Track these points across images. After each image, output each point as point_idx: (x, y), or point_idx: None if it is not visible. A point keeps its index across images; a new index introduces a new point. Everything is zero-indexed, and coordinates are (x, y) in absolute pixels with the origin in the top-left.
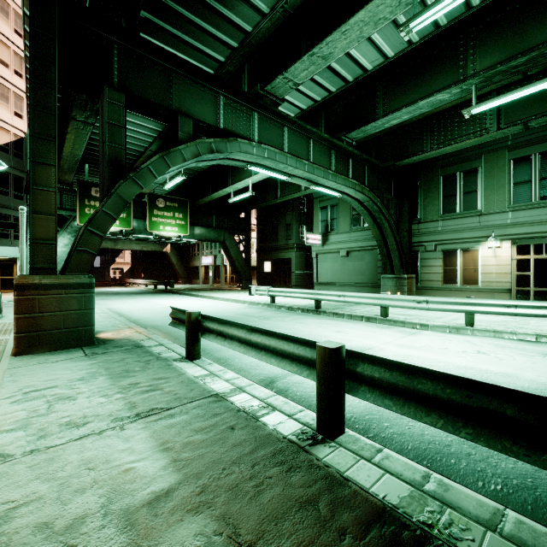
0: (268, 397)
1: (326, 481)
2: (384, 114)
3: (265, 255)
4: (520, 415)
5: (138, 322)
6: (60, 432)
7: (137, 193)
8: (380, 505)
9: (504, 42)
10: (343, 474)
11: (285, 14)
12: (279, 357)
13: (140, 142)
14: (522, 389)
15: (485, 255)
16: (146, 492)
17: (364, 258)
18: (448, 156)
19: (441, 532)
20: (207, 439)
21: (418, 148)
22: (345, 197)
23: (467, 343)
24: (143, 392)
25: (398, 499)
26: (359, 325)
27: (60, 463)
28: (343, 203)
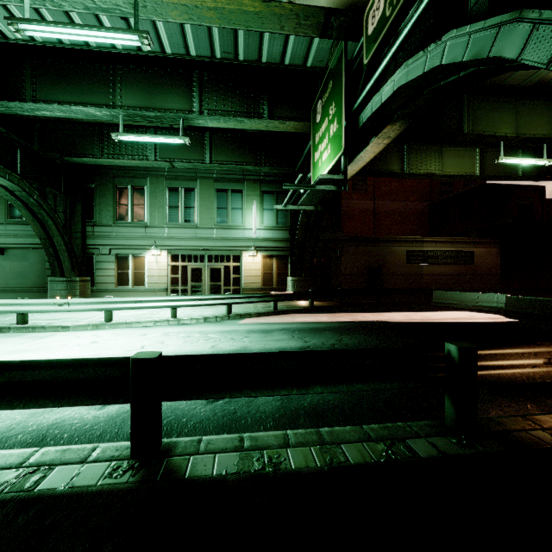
0: None
1: None
2: (33, 98)
3: None
4: None
5: None
6: None
7: None
8: None
9: (142, 93)
10: None
11: None
12: None
13: None
14: None
15: (150, 260)
16: None
17: (28, 258)
18: (121, 168)
19: None
20: None
21: (89, 150)
22: None
23: (93, 336)
24: None
25: None
26: None
27: None
28: None
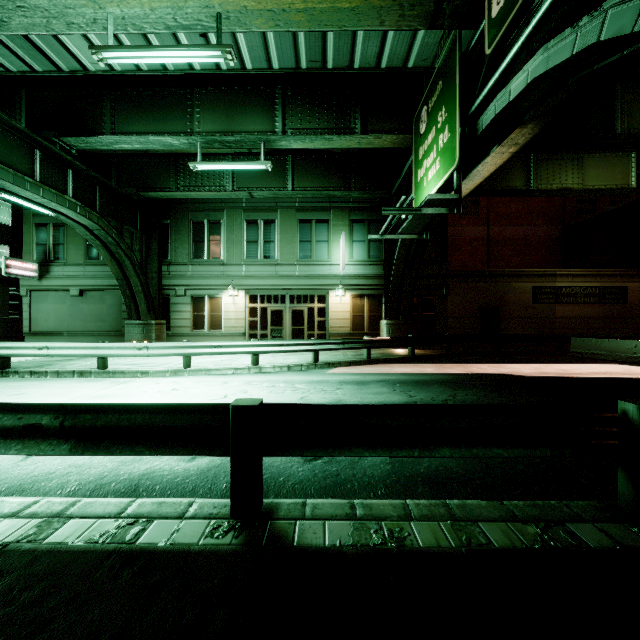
0: None
1: None
2: (112, 131)
3: None
4: (50, 422)
5: None
6: None
7: None
8: None
9: (221, 116)
10: None
11: None
12: None
13: None
14: None
15: (227, 302)
16: None
17: (106, 300)
18: (197, 202)
19: None
20: None
21: (165, 184)
22: (63, 217)
23: (173, 383)
24: None
25: None
26: (61, 382)
27: None
28: None
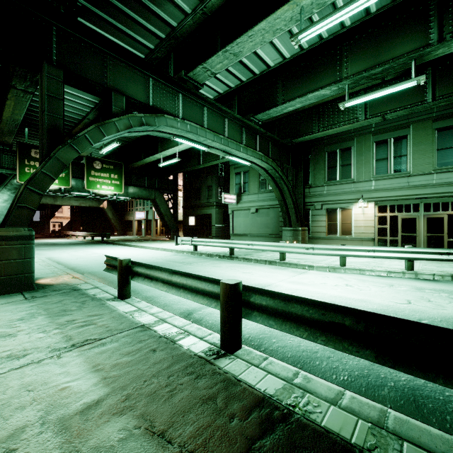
0: (185, 325)
1: (224, 383)
2: (283, 101)
3: (190, 211)
4: (353, 325)
5: (76, 269)
6: (1, 363)
7: (74, 157)
8: (261, 396)
9: (367, 55)
10: (237, 377)
11: (205, 15)
12: (194, 293)
13: (78, 111)
14: (372, 310)
15: (356, 212)
16: (79, 404)
17: (269, 214)
18: (331, 137)
19: (300, 410)
20: (132, 360)
21: (309, 129)
22: (254, 165)
23: (340, 278)
24: (78, 327)
25: (274, 391)
26: (263, 267)
27: (1, 388)
28: (253, 170)
